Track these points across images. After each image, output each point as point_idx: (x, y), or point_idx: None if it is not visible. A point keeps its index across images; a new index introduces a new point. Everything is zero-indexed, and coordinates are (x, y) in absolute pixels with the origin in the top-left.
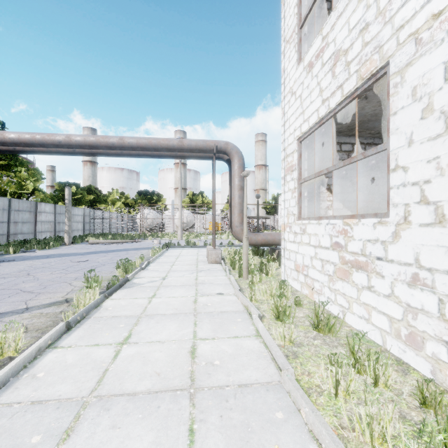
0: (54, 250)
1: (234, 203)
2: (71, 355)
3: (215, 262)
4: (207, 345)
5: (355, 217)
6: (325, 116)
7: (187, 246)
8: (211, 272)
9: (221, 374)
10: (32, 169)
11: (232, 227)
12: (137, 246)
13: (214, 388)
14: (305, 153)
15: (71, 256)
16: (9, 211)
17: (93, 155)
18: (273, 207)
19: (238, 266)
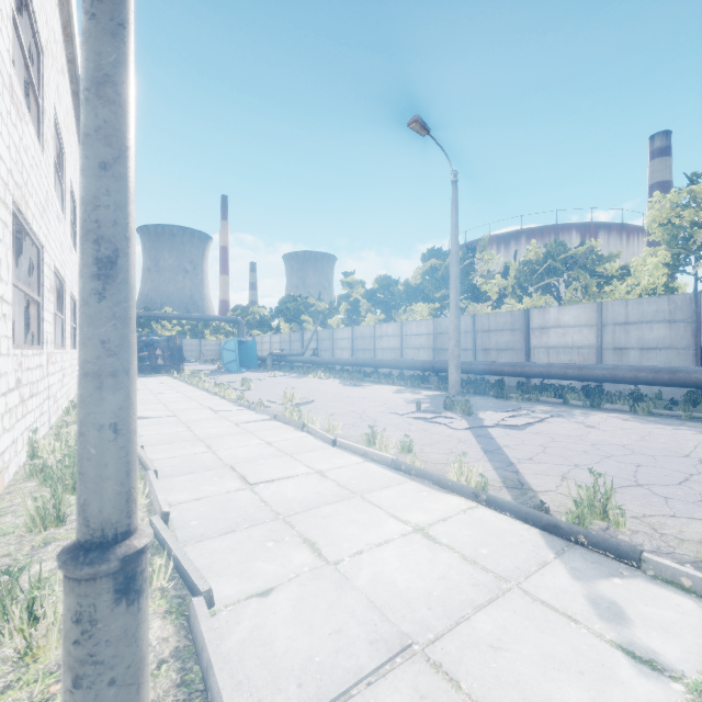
0: None
1: None
2: (343, 461)
3: None
4: (232, 486)
5: None
6: None
7: None
8: None
9: (210, 474)
10: None
11: None
12: None
13: (213, 469)
14: None
15: None
16: None
17: None
18: None
19: None
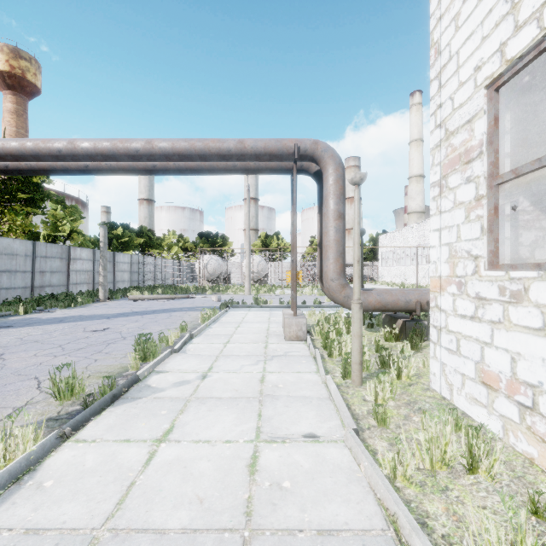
0: (79, 310)
1: (328, 241)
2: None
3: (297, 339)
4: None
5: None
6: None
7: (256, 305)
8: (289, 362)
9: None
10: (70, 207)
11: (322, 280)
12: (189, 304)
13: None
14: (505, 117)
15: (91, 320)
16: (33, 258)
17: (114, 172)
18: (370, 251)
19: (337, 350)
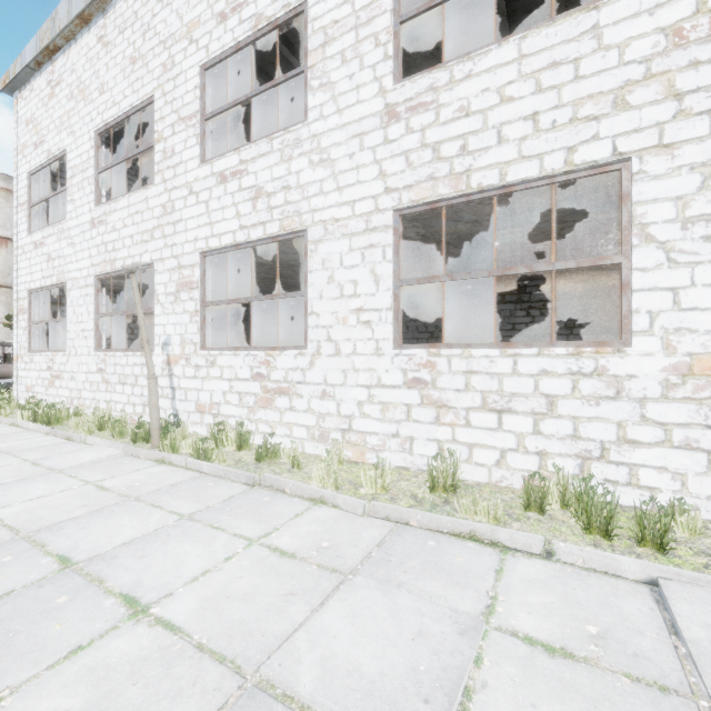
0: None
1: None
2: None
3: None
4: None
5: (57, 351)
6: (45, 287)
7: None
8: None
9: None
10: None
11: None
12: None
13: None
14: (36, 301)
15: None
16: None
17: None
18: None
19: None
